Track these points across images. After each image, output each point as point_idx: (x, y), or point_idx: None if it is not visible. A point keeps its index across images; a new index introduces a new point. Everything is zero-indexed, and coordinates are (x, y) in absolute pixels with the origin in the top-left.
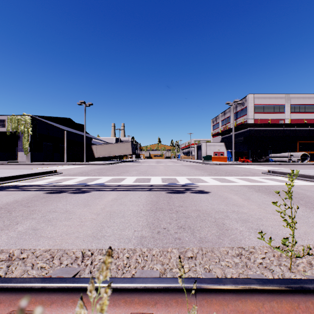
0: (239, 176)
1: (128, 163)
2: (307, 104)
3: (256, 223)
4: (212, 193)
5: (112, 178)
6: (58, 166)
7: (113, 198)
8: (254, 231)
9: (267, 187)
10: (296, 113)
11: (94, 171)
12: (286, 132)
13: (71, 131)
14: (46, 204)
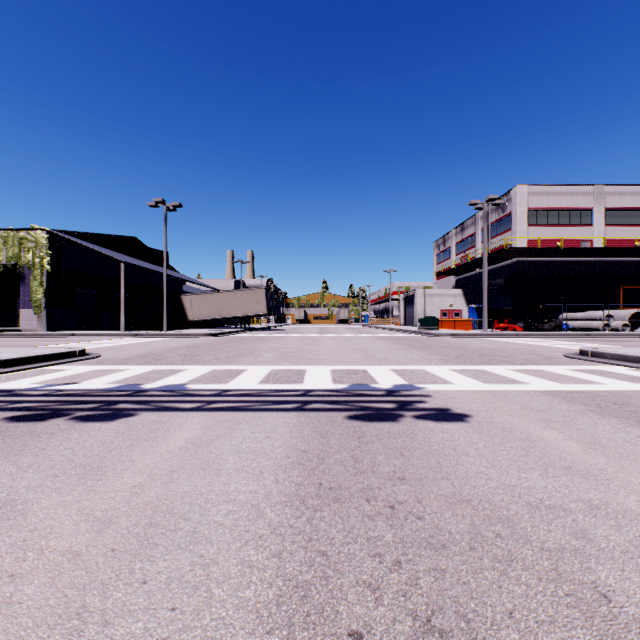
0: (518, 366)
1: (259, 333)
2: None
3: None
4: (476, 418)
5: (211, 370)
6: (103, 340)
7: (189, 440)
8: None
9: (614, 399)
10: (617, 227)
11: (177, 352)
12: (596, 266)
13: (136, 265)
14: None
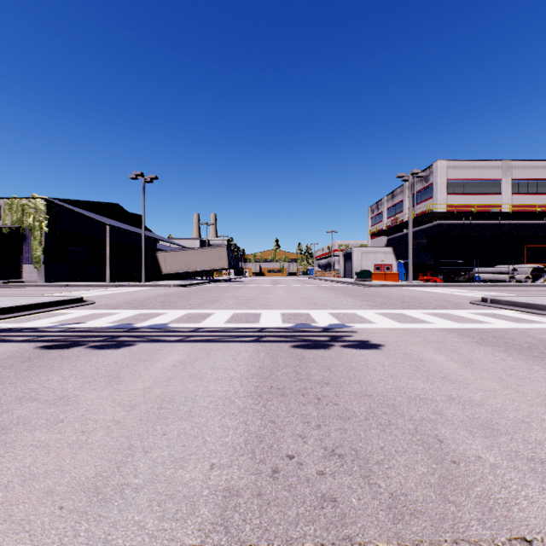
0: (430, 310)
1: (222, 284)
2: (541, 178)
3: (521, 439)
4: (387, 347)
5: (186, 313)
6: (93, 290)
7: (178, 360)
8: (530, 467)
9: (495, 334)
10: (522, 195)
11: (156, 299)
12: (504, 228)
13: (119, 227)
14: (23, 378)
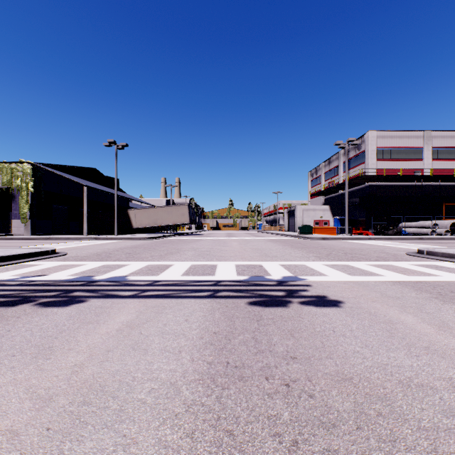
0: (373, 262)
1: (184, 237)
2: None
3: None
4: (347, 304)
5: (147, 265)
6: (71, 242)
7: (125, 322)
8: None
9: (450, 288)
10: (441, 160)
11: (123, 251)
12: (426, 189)
13: (95, 188)
14: None
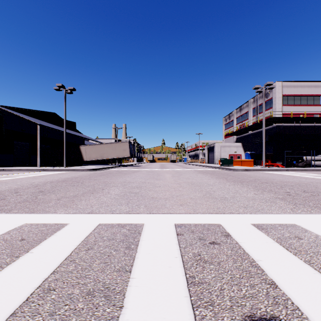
0: None
1: (124, 168)
2: None
3: None
4: None
5: (14, 228)
6: (15, 174)
7: None
8: None
9: None
10: None
11: (41, 187)
12: None
13: (49, 126)
14: None
